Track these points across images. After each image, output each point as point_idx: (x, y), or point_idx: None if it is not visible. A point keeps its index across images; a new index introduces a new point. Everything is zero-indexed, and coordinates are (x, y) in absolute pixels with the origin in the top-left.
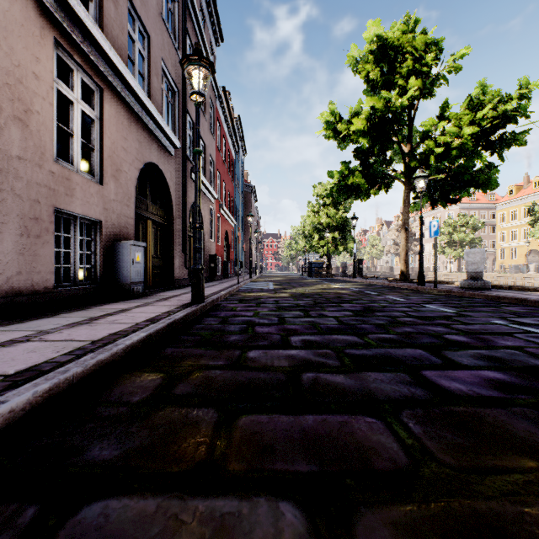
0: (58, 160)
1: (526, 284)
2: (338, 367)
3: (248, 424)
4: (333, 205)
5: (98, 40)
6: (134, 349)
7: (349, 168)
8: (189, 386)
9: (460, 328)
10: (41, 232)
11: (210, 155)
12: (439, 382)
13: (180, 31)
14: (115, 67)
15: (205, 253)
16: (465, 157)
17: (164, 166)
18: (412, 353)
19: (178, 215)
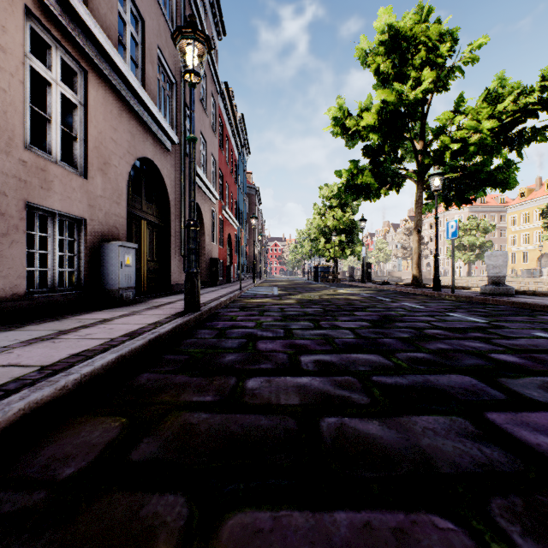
0: (31, 148)
1: (539, 289)
2: (369, 406)
3: (237, 535)
4: (339, 207)
5: (80, 13)
6: (96, 378)
7: (358, 167)
8: (156, 444)
9: (503, 344)
10: (9, 229)
11: (211, 153)
12: (519, 435)
13: (179, 19)
14: (102, 48)
15: (206, 257)
16: (484, 154)
17: (160, 162)
18: (460, 381)
19: (176, 215)
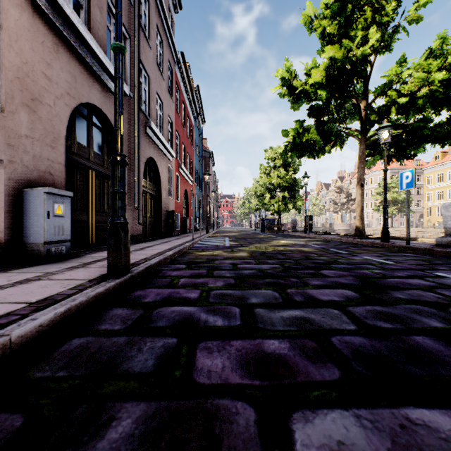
0: None
1: None
2: None
3: None
4: (283, 167)
5: None
6: None
7: (303, 127)
8: None
9: None
10: None
11: (168, 115)
12: None
13: None
14: None
15: (162, 210)
16: (432, 106)
17: (111, 112)
18: None
19: (129, 168)
